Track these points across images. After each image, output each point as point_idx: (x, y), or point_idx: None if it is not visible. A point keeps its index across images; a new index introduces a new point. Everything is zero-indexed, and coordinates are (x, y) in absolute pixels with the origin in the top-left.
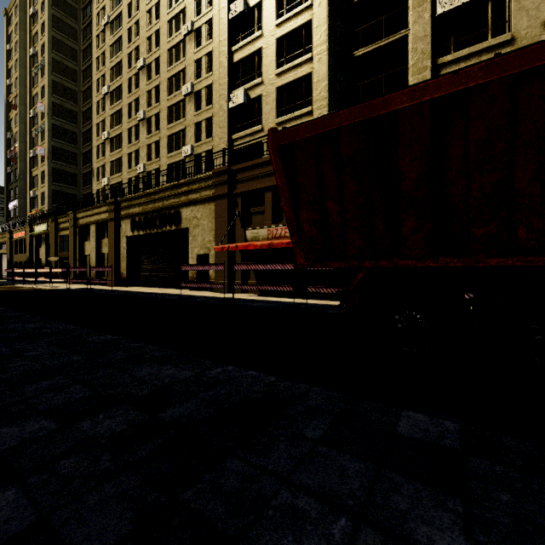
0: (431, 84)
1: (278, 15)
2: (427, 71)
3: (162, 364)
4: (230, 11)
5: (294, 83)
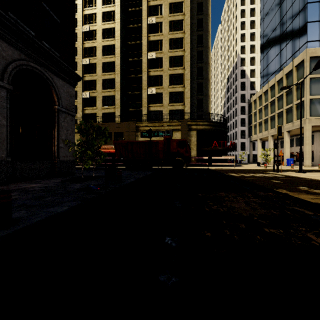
0: (131, 141)
1: (103, 71)
2: (146, 107)
3: (100, 170)
4: (83, 61)
5: (109, 96)
